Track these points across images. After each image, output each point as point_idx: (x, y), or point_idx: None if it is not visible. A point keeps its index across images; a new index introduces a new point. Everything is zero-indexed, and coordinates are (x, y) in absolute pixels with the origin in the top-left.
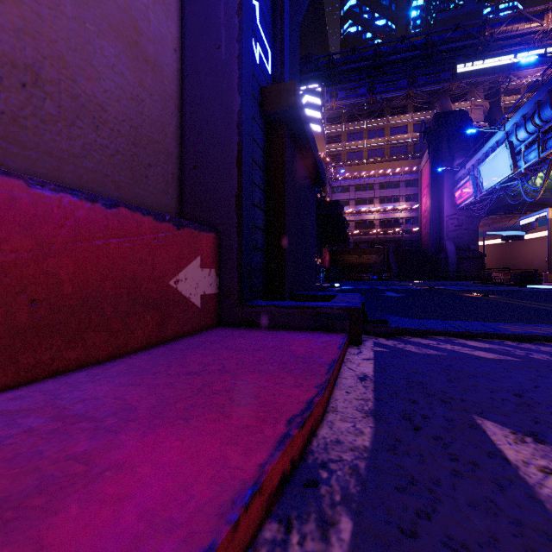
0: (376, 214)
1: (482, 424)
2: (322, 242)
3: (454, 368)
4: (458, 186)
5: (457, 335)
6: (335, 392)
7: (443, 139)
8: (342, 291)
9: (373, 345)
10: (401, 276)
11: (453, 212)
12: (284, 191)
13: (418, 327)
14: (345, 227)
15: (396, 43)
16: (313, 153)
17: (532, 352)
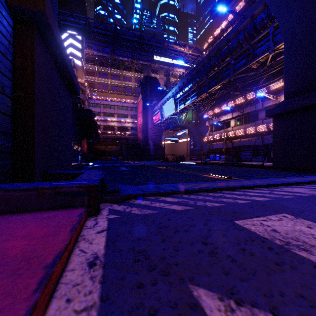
0: (115, 123)
1: (199, 298)
2: (81, 136)
3: (164, 225)
4: (154, 114)
5: (160, 195)
6: (51, 309)
7: (148, 89)
8: (94, 167)
9: (108, 213)
10: (129, 158)
11: (152, 126)
12: (33, 83)
13: (139, 192)
14: (97, 128)
15: (126, 29)
16: (67, 65)
17: (196, 201)
